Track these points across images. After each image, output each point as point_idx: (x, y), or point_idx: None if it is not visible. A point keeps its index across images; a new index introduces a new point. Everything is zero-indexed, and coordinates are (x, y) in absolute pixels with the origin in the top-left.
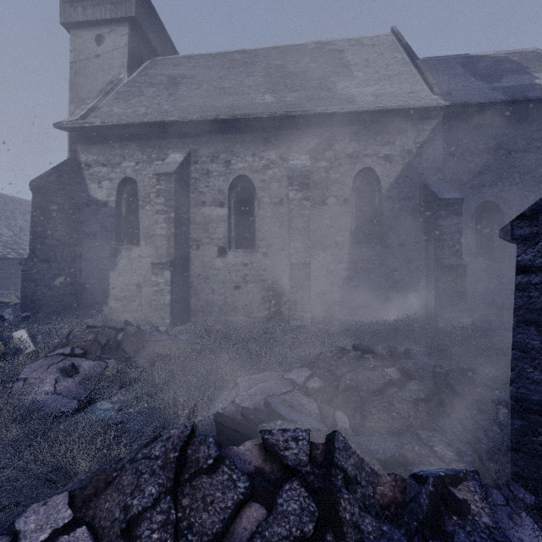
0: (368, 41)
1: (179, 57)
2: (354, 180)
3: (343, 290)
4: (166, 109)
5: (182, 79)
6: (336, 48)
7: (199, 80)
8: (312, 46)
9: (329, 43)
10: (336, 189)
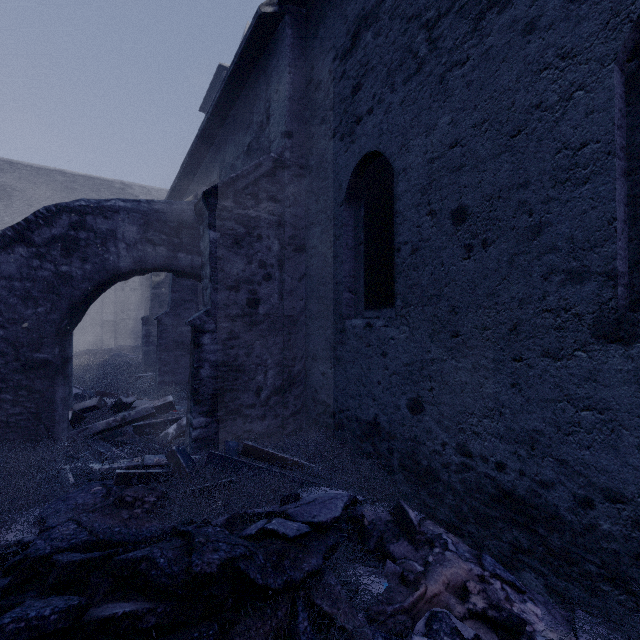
0: (155, 194)
1: (0, 160)
2: (140, 279)
3: (134, 333)
4: (8, 221)
5: (12, 191)
6: (135, 194)
7: (29, 196)
8: (119, 185)
9: (130, 186)
10: (130, 283)
